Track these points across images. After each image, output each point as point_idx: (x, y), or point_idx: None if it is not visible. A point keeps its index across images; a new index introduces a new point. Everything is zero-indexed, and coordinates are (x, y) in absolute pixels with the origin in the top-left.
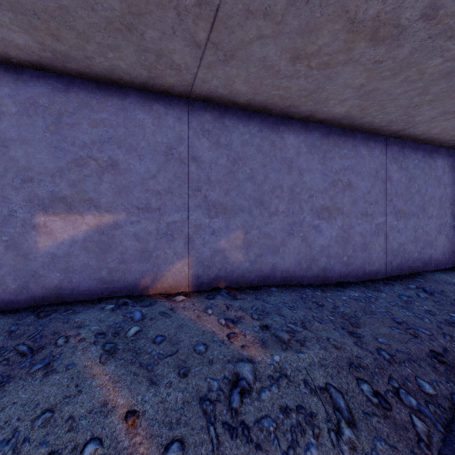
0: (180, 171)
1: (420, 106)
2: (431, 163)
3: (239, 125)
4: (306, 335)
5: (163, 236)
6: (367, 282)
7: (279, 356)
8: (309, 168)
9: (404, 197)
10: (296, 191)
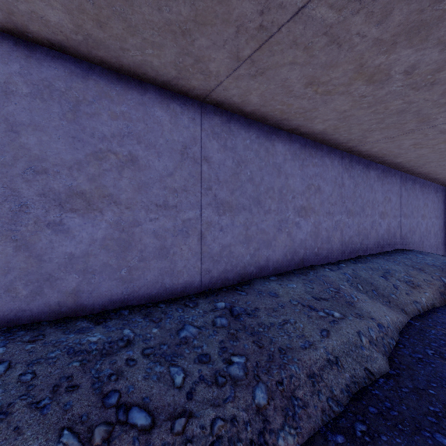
0: None
1: (191, 34)
2: (269, 146)
3: None
4: None
5: None
6: (162, 304)
7: None
8: (37, 124)
9: (230, 186)
10: (1, 160)
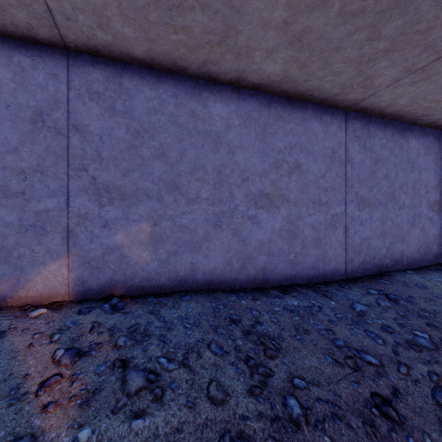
0: (55, 144)
1: (375, 60)
2: (403, 143)
3: (143, 87)
4: (177, 378)
5: (29, 229)
6: (320, 285)
7: (90, 429)
8: (243, 145)
9: (368, 183)
10: (225, 173)
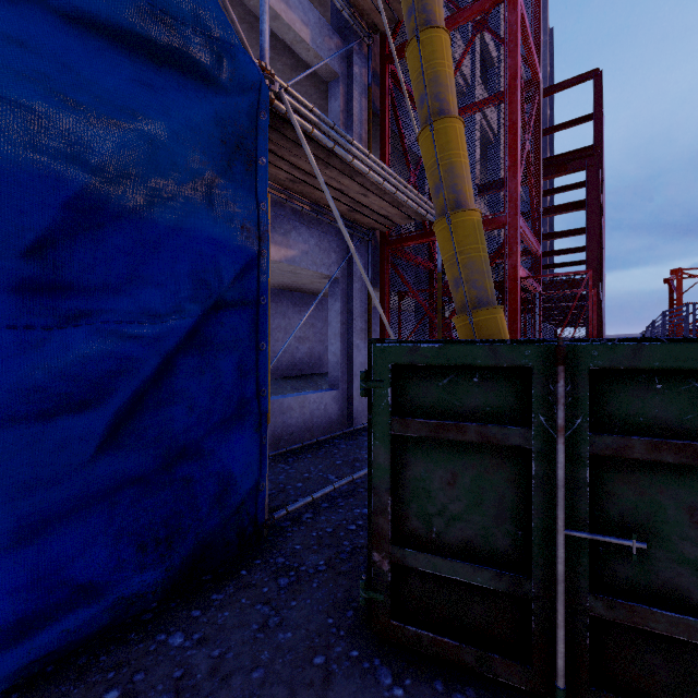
0: None
1: None
2: (278, 301)
3: None
4: None
5: None
6: None
7: None
8: None
9: None
10: None
